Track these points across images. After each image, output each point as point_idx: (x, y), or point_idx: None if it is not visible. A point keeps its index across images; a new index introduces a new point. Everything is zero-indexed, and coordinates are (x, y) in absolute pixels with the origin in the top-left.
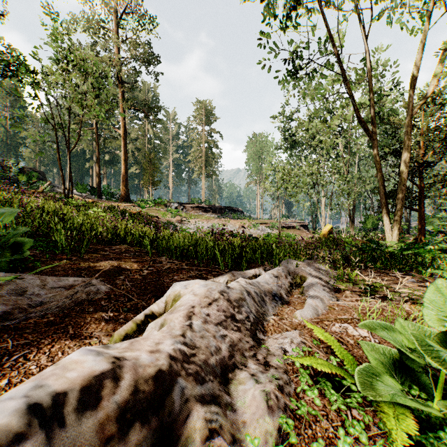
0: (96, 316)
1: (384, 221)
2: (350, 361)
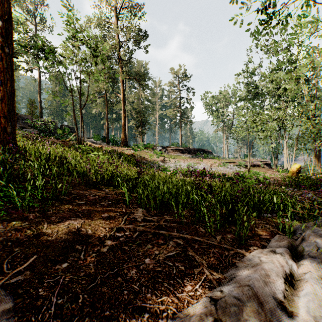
0: None
1: None
2: None
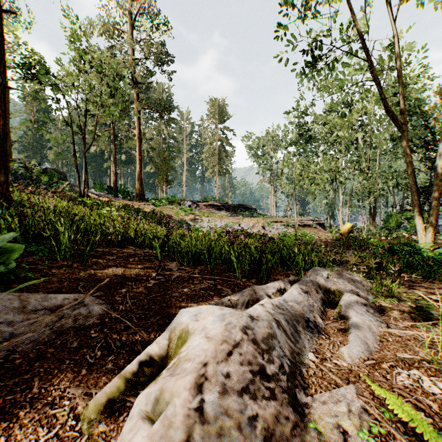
0: (77, 356)
1: (416, 221)
2: None
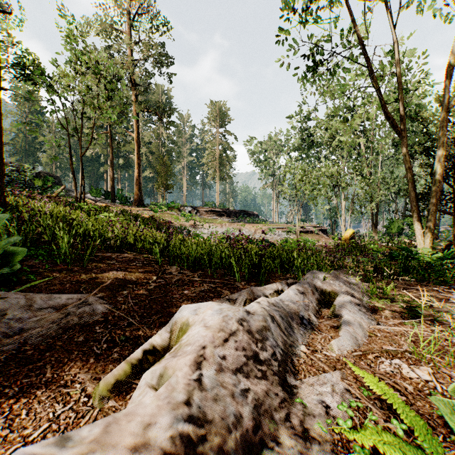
0: (84, 348)
1: (415, 226)
2: (421, 429)
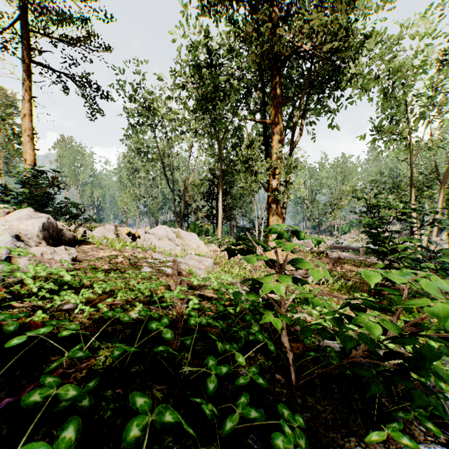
0: None
1: (177, 226)
2: None
